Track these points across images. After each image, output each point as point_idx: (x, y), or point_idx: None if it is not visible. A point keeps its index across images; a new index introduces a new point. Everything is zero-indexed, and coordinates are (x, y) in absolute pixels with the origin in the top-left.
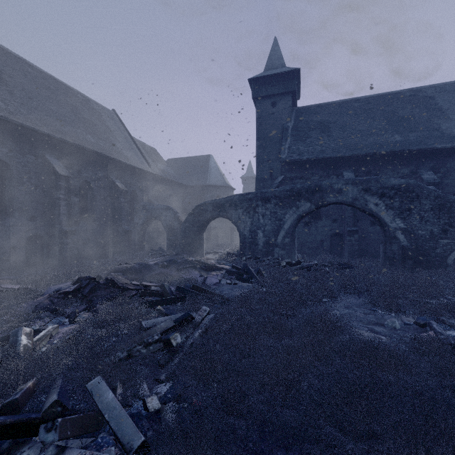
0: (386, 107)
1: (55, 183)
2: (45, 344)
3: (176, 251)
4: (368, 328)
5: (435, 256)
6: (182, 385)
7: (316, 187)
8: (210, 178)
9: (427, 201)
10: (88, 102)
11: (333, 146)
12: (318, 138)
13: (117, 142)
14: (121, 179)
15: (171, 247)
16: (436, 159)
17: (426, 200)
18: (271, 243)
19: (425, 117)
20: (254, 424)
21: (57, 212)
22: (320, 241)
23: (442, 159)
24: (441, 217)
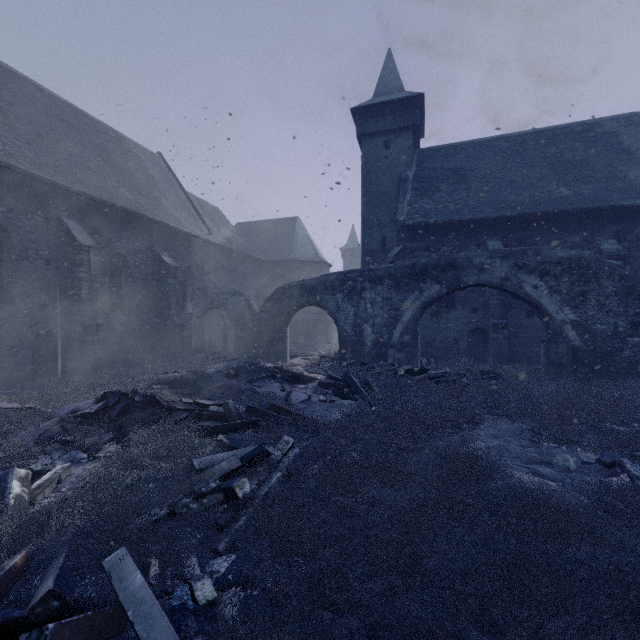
0: (548, 148)
1: (74, 257)
2: (49, 493)
3: (248, 353)
4: (529, 468)
5: (621, 361)
6: (250, 562)
7: (449, 262)
8: (297, 250)
9: (609, 282)
10: (123, 142)
11: (471, 203)
12: (450, 193)
13: (164, 199)
14: (170, 251)
15: (241, 348)
16: (621, 222)
17: (608, 280)
18: (384, 342)
19: (604, 162)
20: (360, 627)
21: (77, 298)
22: (453, 339)
23: (629, 222)
24: (629, 305)
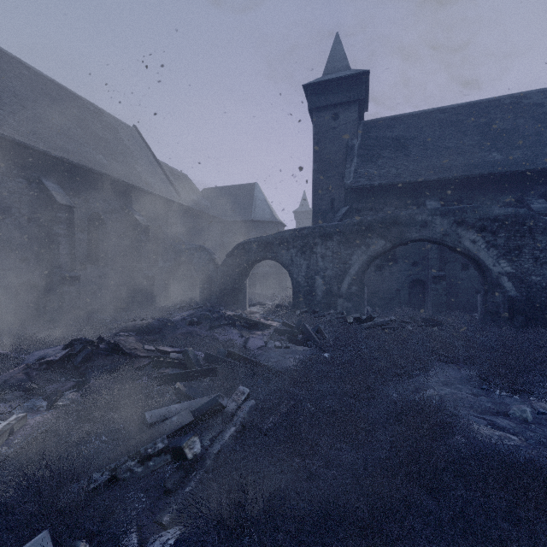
0: (480, 118)
1: (53, 215)
2: None
3: (211, 302)
4: (487, 420)
5: None
6: None
7: (393, 219)
8: (256, 212)
9: (544, 237)
10: (101, 115)
11: (412, 167)
12: (392, 159)
13: (138, 165)
14: (143, 211)
15: (205, 298)
16: None
17: (543, 235)
18: (334, 293)
19: (532, 130)
20: None
21: (55, 253)
22: (395, 290)
23: None
24: None
